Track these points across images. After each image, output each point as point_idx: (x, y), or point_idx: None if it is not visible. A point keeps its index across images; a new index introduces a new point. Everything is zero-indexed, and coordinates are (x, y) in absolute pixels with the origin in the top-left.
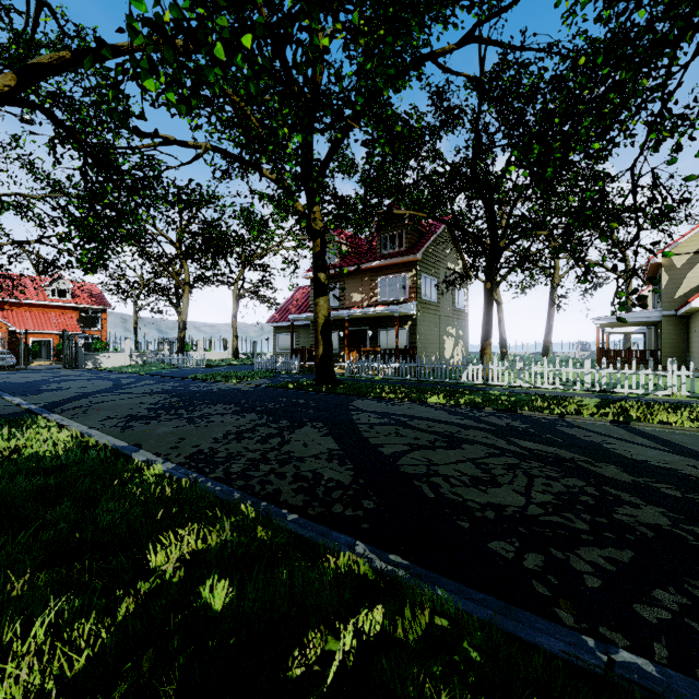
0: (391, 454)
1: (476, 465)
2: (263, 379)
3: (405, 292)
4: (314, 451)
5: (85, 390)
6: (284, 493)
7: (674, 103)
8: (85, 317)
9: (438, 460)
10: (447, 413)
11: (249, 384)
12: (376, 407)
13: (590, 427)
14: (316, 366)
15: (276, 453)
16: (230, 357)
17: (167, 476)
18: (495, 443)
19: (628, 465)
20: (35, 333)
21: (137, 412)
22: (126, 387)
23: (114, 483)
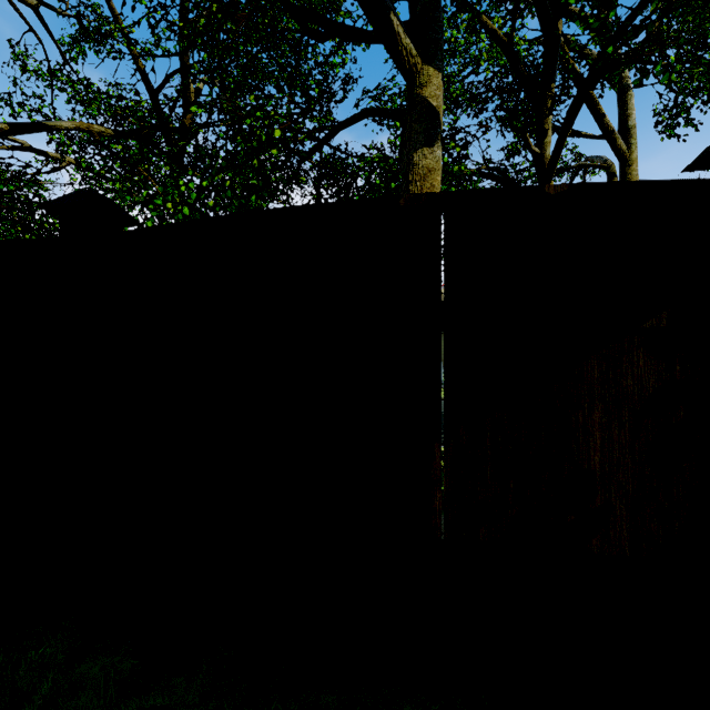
0: None
1: None
2: None
3: None
4: None
5: None
6: None
7: None
8: None
9: None
10: None
11: None
12: None
13: None
14: None
15: None
16: None
17: None
18: None
19: None
20: None
21: None
22: None
23: None
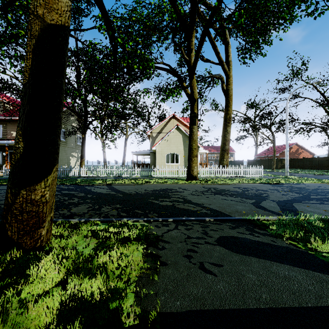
0: None
1: None
2: None
3: None
4: None
5: None
6: None
7: (123, 90)
8: None
9: None
10: None
11: None
12: None
13: (97, 186)
14: None
15: None
16: None
17: None
18: None
19: (89, 193)
20: None
21: None
22: None
23: None
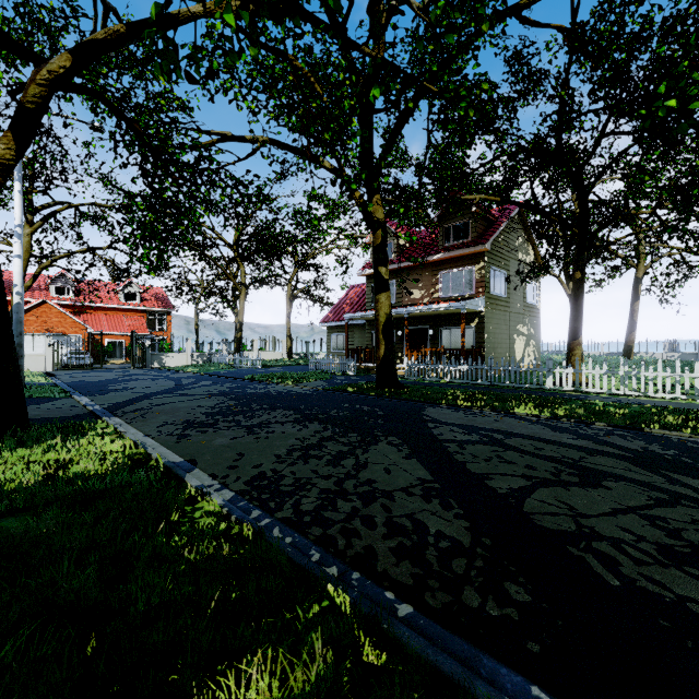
0: (508, 493)
1: (649, 521)
2: (320, 381)
3: (471, 286)
4: (401, 482)
5: (148, 390)
6: (380, 555)
7: None
8: (153, 319)
9: (582, 507)
10: (549, 429)
11: (306, 387)
12: (455, 418)
13: None
14: (376, 368)
15: (354, 483)
16: (284, 357)
17: (224, 513)
18: (650, 481)
19: None
20: (110, 335)
21: (194, 417)
22: (186, 387)
23: (158, 527)
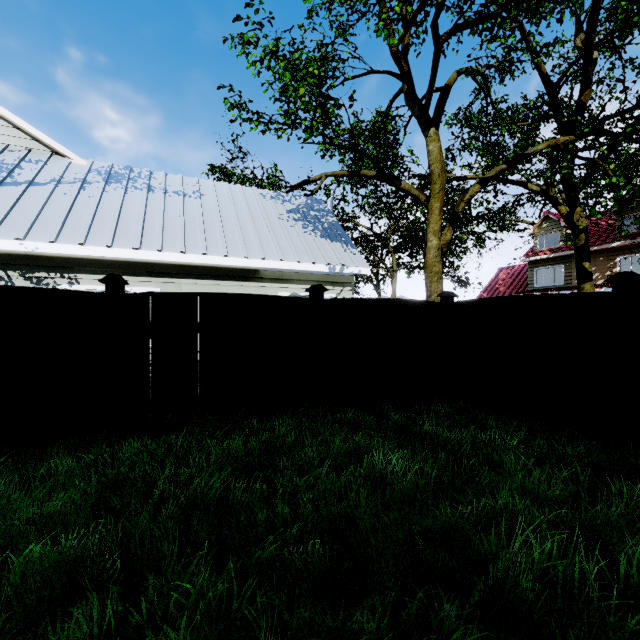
0: None
1: None
2: None
3: None
4: None
5: None
6: None
7: None
8: None
9: None
10: None
11: None
12: None
13: None
14: None
15: None
16: None
17: None
18: None
19: None
20: None
21: None
22: None
23: None
